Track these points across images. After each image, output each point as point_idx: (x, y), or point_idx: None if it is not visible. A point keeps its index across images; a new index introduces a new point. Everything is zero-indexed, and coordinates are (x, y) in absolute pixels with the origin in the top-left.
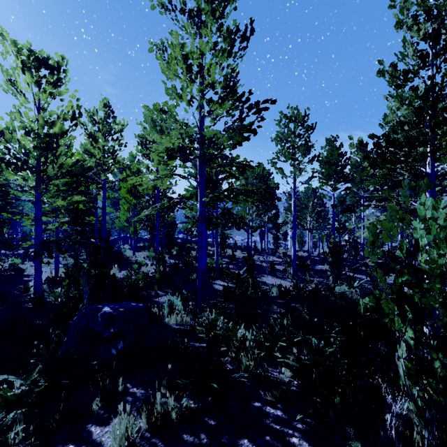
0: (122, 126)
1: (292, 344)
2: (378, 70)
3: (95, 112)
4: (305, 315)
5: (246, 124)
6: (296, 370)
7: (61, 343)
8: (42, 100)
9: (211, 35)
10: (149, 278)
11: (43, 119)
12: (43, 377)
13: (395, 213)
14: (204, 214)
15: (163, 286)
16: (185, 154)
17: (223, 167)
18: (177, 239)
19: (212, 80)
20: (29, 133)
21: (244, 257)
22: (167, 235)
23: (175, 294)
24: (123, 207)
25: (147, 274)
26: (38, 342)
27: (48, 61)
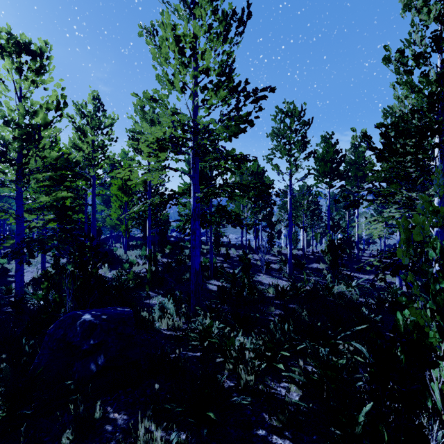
0: (112, 120)
1: (294, 351)
2: (384, 57)
3: (83, 105)
4: (305, 317)
5: (242, 114)
6: (306, 389)
7: (36, 355)
8: (25, 89)
9: (205, 16)
10: (140, 278)
11: (24, 108)
12: (4, 403)
13: (428, 205)
14: (198, 210)
15: (155, 287)
16: (177, 145)
17: (218, 160)
18: (170, 238)
19: (207, 66)
20: (8, 123)
21: (238, 255)
22: (160, 233)
23: (167, 295)
24: (114, 204)
25: (138, 274)
26: (8, 355)
27: (30, 46)
